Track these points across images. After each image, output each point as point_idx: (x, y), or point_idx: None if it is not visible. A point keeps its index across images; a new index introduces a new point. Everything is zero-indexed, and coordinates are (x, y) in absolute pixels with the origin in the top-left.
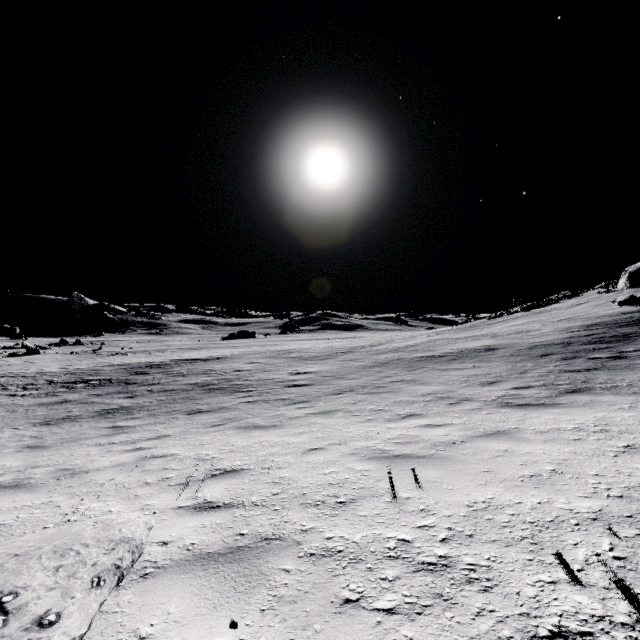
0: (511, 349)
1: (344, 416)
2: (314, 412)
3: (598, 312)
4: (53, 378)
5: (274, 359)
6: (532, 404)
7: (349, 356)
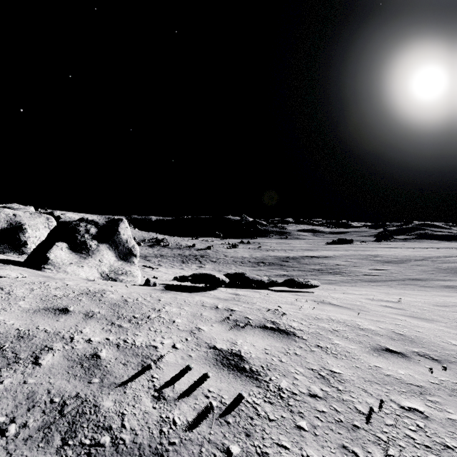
0: None
1: (386, 287)
2: (373, 284)
3: None
4: (249, 260)
5: (362, 260)
6: None
7: (418, 262)
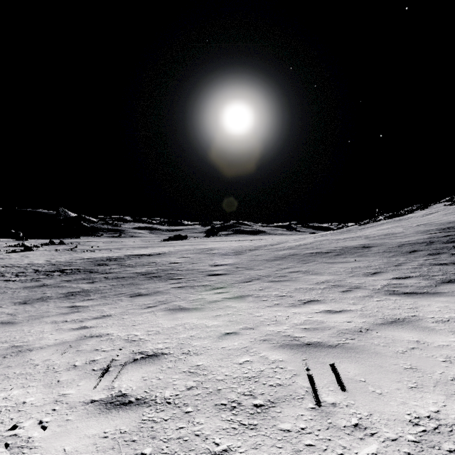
0: (383, 247)
1: (254, 301)
2: (229, 297)
3: (448, 219)
4: (39, 268)
5: (199, 254)
6: (417, 292)
7: (255, 252)
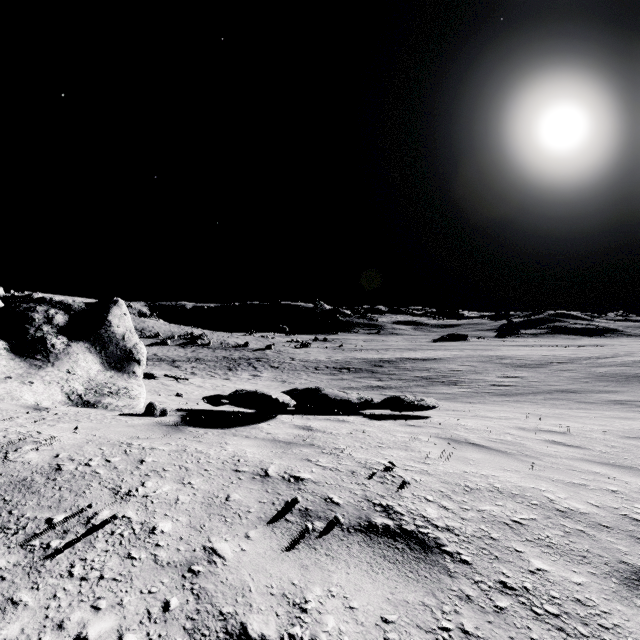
0: None
1: (529, 404)
2: (509, 400)
3: None
4: (327, 364)
5: (485, 364)
6: None
7: (563, 366)
